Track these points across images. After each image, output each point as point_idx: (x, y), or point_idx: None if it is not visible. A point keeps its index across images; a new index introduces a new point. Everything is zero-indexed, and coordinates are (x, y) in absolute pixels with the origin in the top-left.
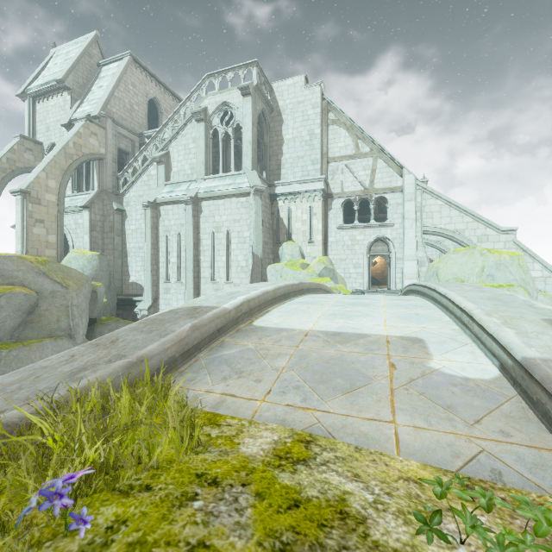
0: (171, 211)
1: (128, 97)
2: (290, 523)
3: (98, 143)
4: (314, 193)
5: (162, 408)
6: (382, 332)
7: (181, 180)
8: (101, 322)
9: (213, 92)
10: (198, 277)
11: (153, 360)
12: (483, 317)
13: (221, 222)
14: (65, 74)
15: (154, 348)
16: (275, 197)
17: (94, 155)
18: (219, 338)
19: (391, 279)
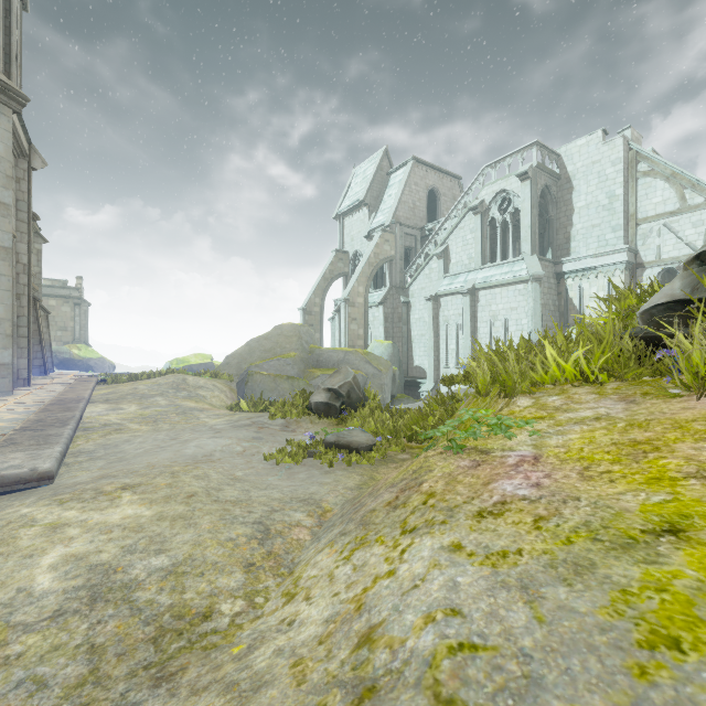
0: (450, 302)
1: (412, 197)
2: None
3: (390, 248)
4: (613, 267)
5: None
6: None
7: (459, 272)
8: (397, 398)
9: (490, 182)
10: None
11: None
12: None
13: (497, 311)
14: (365, 194)
15: None
16: (562, 276)
17: (387, 259)
18: None
19: None
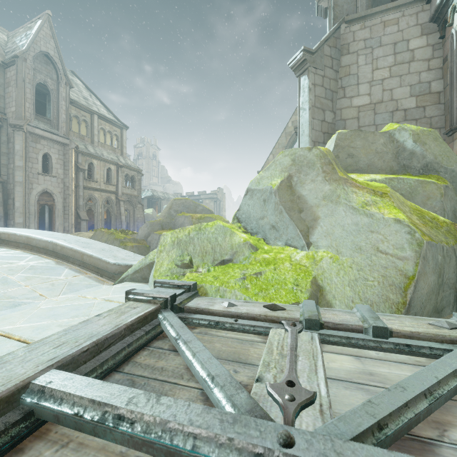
0: None
1: None
2: None
3: None
4: None
5: None
6: None
7: None
8: None
9: None
10: None
11: None
12: None
13: None
14: None
15: None
16: (445, 14)
17: None
18: None
19: None
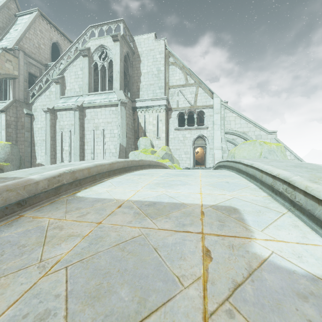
0: (64, 115)
1: (37, 39)
2: None
3: (12, 67)
4: (160, 107)
5: None
6: (197, 201)
7: (72, 95)
8: None
9: (94, 38)
10: (83, 159)
11: None
12: (311, 185)
13: (98, 123)
14: None
15: None
16: (136, 109)
17: (9, 75)
18: (19, 213)
19: (206, 161)
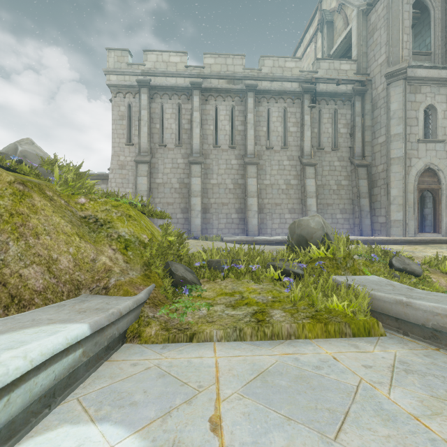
0: None
1: None
2: (245, 300)
3: None
4: None
5: (353, 318)
6: None
7: None
8: None
9: None
10: None
11: (418, 312)
12: None
13: None
14: None
15: (427, 304)
16: None
17: None
18: None
19: None
